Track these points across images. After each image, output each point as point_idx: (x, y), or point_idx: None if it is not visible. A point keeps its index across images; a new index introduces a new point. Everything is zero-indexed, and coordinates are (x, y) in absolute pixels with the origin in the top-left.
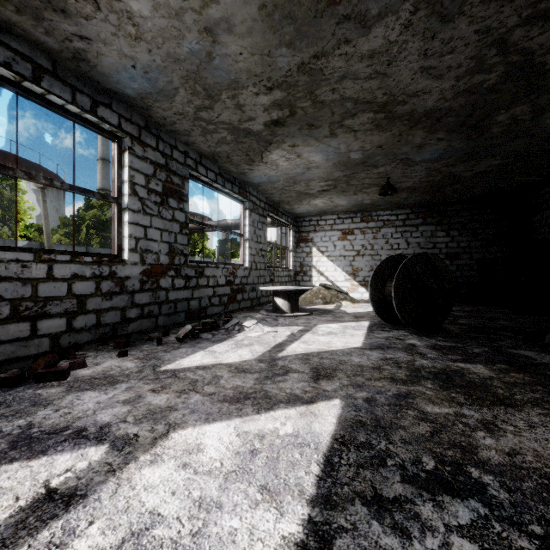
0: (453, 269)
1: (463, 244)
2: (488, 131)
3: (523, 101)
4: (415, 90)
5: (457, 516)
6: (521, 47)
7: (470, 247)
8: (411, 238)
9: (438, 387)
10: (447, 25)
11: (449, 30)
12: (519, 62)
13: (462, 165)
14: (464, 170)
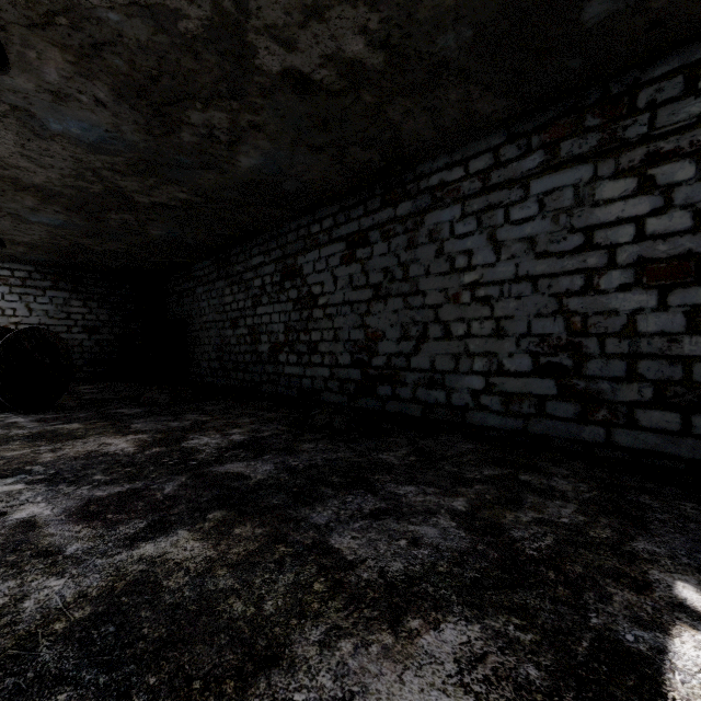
0: (92, 344)
1: (104, 317)
2: (107, 222)
3: (128, 213)
4: (17, 165)
5: (6, 482)
6: (112, 181)
7: (111, 321)
8: (35, 303)
9: (27, 442)
10: (42, 140)
11: (45, 144)
12: (114, 188)
13: (90, 240)
14: (94, 244)
